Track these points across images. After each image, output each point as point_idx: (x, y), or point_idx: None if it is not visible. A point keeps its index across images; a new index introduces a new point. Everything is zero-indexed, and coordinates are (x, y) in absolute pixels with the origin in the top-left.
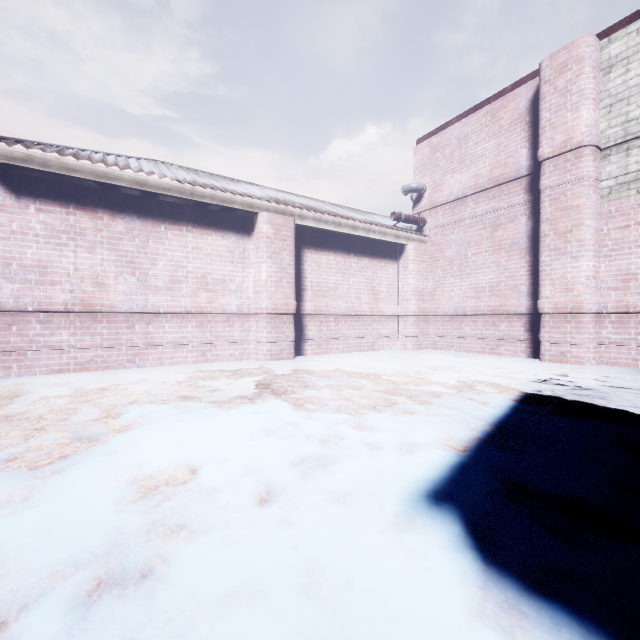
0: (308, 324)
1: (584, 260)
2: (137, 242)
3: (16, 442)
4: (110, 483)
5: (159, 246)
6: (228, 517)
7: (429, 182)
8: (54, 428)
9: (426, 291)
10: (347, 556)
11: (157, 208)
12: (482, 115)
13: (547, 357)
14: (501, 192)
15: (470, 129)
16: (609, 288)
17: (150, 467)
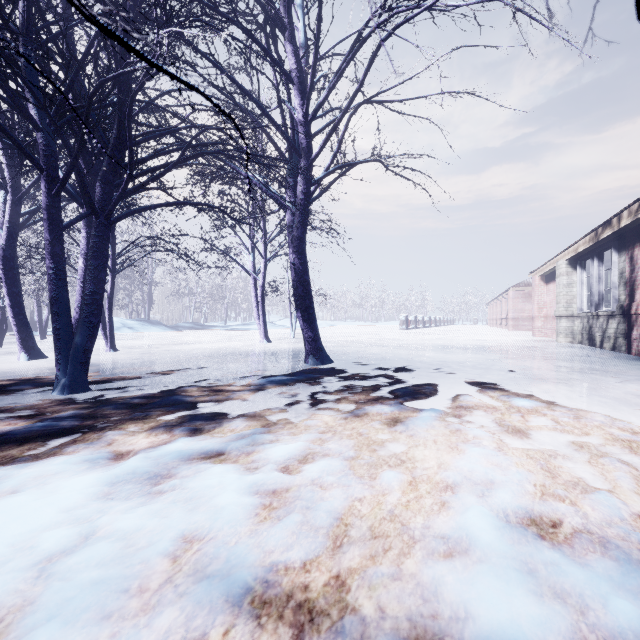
0: None
1: None
2: None
3: None
4: None
5: None
6: None
7: None
8: None
9: None
10: None
11: None
12: None
13: None
14: None
15: None
16: None
17: None
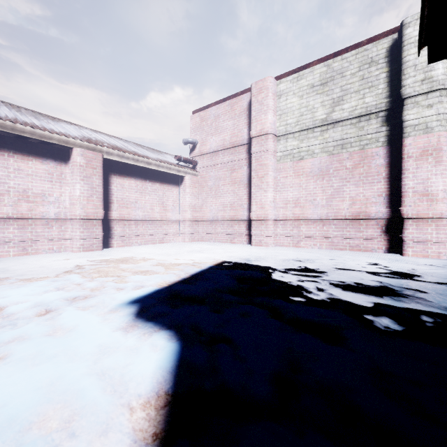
0: (114, 226)
1: (269, 192)
2: None
3: None
4: None
5: None
6: (17, 320)
7: (199, 139)
8: None
9: (197, 206)
10: (75, 322)
11: None
12: (226, 105)
13: (254, 243)
14: (235, 151)
15: (220, 112)
16: (280, 207)
17: None
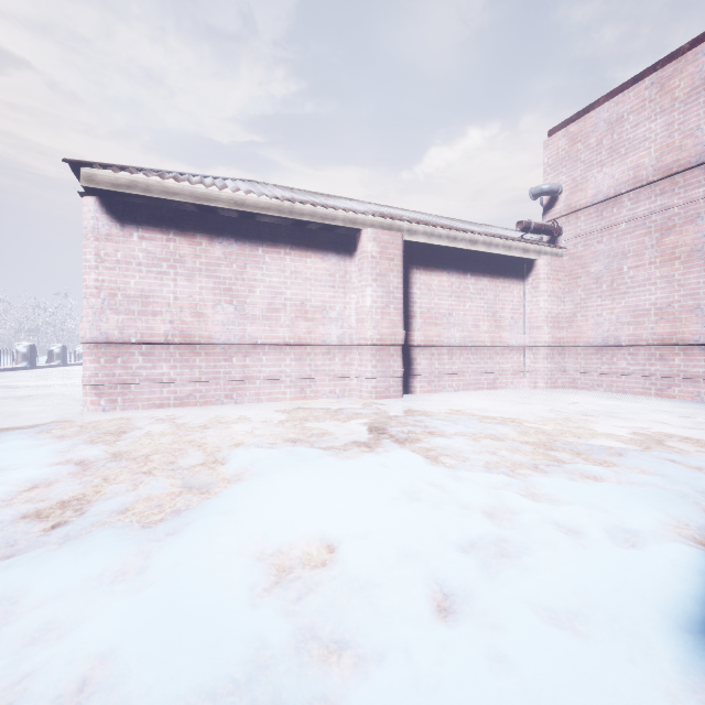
0: (417, 357)
1: None
2: (235, 268)
3: (126, 489)
4: (234, 558)
5: (256, 271)
6: (404, 637)
7: (566, 181)
8: (162, 473)
9: (562, 316)
10: None
11: (254, 230)
12: (644, 88)
13: None
14: (674, 184)
15: (626, 108)
16: None
17: (277, 538)
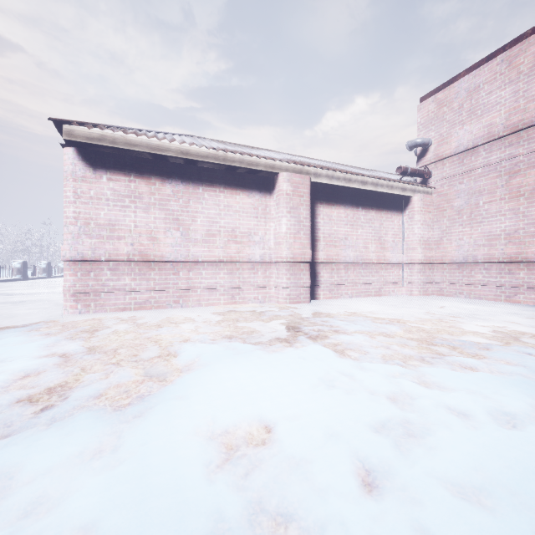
0: (321, 271)
1: None
2: (181, 202)
3: (99, 377)
4: (190, 438)
5: (198, 205)
6: (339, 511)
7: (435, 136)
8: (127, 364)
9: (432, 240)
10: None
11: (196, 173)
12: (496, 64)
13: None
14: (519, 138)
15: (482, 79)
16: None
17: (224, 420)
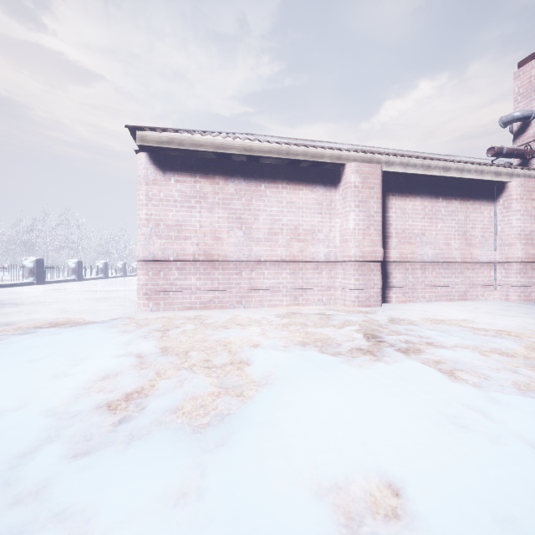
0: (392, 271)
1: None
2: (243, 201)
3: (174, 385)
4: (291, 491)
5: (260, 203)
6: None
7: None
8: (200, 371)
9: None
10: None
11: (258, 170)
12: None
13: None
14: None
15: None
16: None
17: (329, 467)
